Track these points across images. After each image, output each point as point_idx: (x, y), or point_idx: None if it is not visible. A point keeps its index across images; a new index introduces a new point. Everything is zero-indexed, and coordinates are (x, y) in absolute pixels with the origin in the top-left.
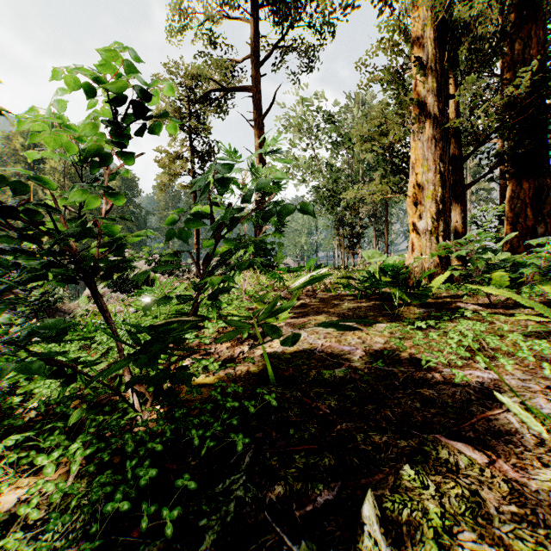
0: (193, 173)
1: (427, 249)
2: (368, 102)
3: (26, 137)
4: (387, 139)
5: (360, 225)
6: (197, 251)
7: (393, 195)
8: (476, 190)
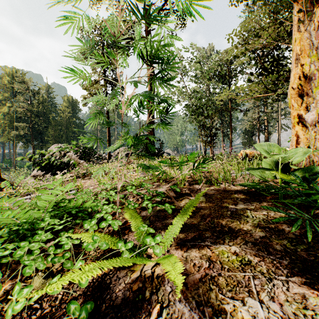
0: (106, 93)
1: (316, 141)
2: (219, 51)
3: (11, 77)
4: (268, 33)
5: (215, 128)
6: (109, 145)
7: (263, 95)
8: (284, 108)
